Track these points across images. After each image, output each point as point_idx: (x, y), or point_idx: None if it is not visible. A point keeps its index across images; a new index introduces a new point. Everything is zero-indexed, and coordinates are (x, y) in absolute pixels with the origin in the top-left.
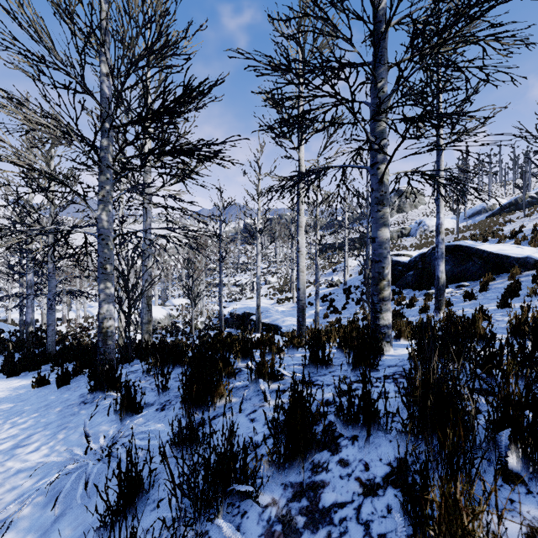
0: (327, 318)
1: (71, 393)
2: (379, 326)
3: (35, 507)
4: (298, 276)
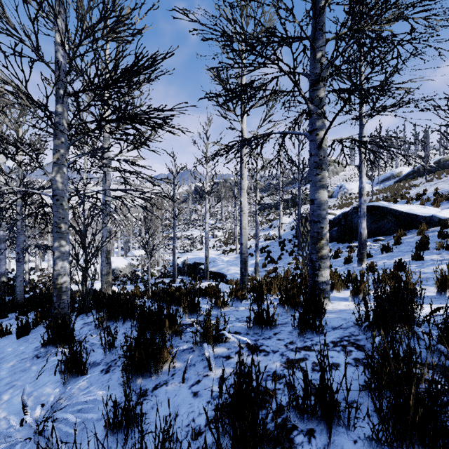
0: (265, 267)
1: (27, 346)
2: (318, 283)
3: None
4: (240, 233)
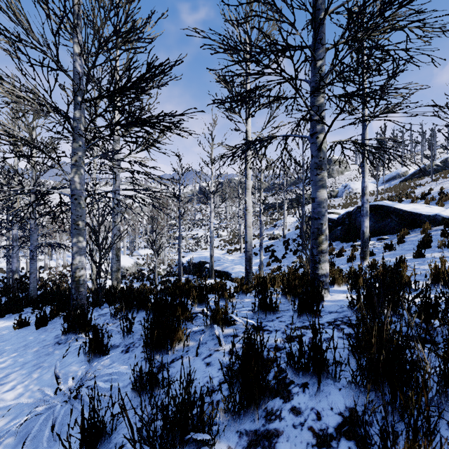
0: (269, 266)
1: (47, 334)
2: (318, 275)
3: (5, 448)
4: (245, 231)
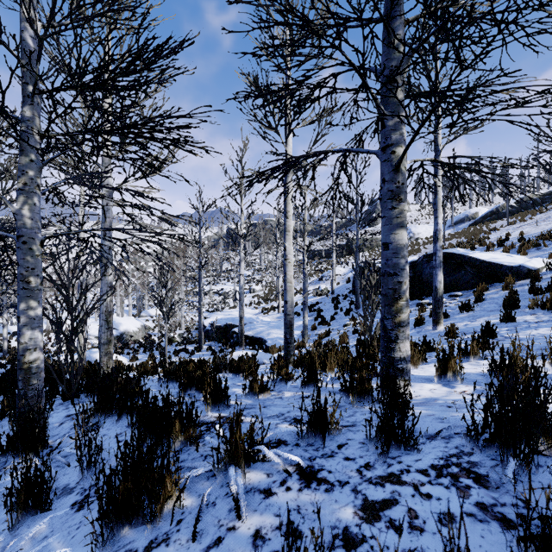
0: (315, 330)
1: None
2: (394, 360)
3: None
4: (285, 288)
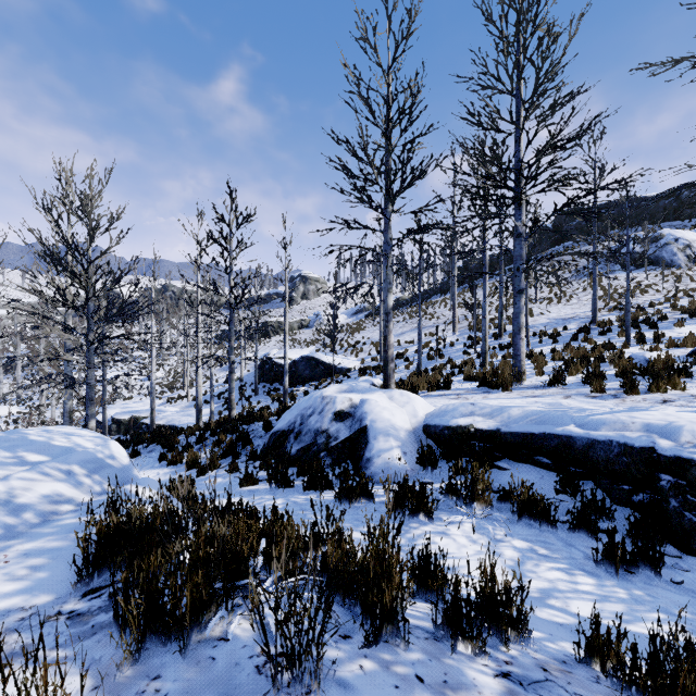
0: (221, 414)
1: None
2: (231, 416)
3: None
4: (197, 389)
